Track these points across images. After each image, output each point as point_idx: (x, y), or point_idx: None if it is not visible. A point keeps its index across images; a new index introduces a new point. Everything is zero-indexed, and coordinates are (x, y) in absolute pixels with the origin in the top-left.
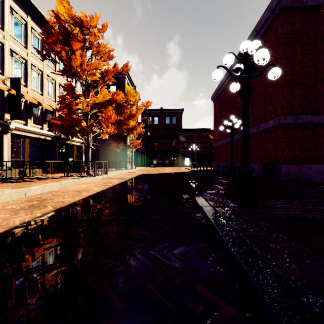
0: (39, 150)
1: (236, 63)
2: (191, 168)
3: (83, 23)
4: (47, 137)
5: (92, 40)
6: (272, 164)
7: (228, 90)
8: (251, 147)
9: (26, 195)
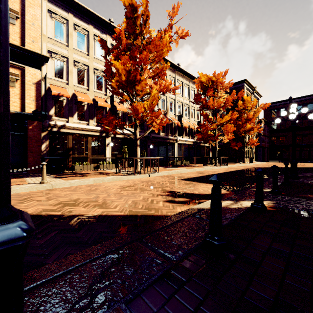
0: (187, 151)
1: None
2: None
3: (214, 81)
4: (191, 143)
5: (218, 84)
6: None
7: None
8: None
9: (195, 170)
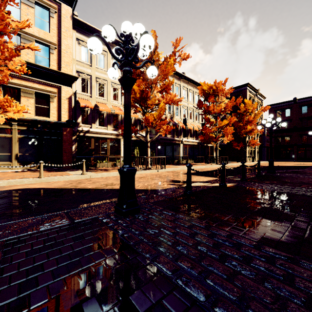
0: (192, 150)
1: None
2: None
3: (214, 89)
4: (195, 143)
5: (218, 91)
6: None
7: None
8: None
9: (196, 168)
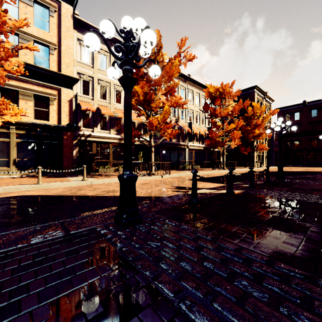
0: (198, 155)
1: None
2: None
3: (221, 92)
4: (201, 148)
5: (225, 93)
6: None
7: None
8: None
9: (202, 173)
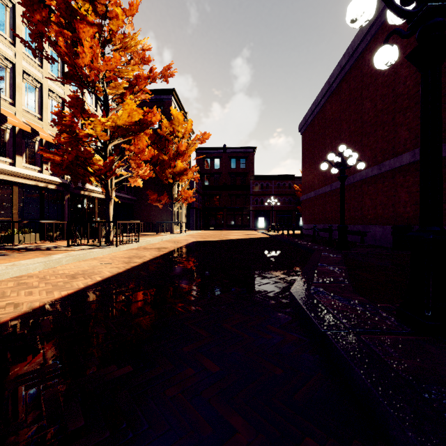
0: (36, 205)
1: (340, 68)
2: (268, 232)
3: None
4: (50, 184)
5: (113, 27)
6: (409, 226)
7: (325, 113)
8: (367, 198)
9: None
